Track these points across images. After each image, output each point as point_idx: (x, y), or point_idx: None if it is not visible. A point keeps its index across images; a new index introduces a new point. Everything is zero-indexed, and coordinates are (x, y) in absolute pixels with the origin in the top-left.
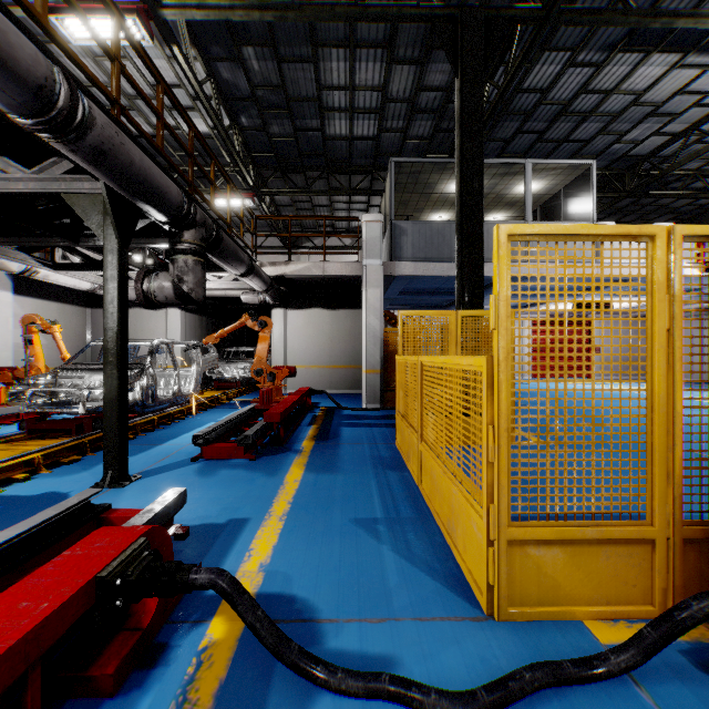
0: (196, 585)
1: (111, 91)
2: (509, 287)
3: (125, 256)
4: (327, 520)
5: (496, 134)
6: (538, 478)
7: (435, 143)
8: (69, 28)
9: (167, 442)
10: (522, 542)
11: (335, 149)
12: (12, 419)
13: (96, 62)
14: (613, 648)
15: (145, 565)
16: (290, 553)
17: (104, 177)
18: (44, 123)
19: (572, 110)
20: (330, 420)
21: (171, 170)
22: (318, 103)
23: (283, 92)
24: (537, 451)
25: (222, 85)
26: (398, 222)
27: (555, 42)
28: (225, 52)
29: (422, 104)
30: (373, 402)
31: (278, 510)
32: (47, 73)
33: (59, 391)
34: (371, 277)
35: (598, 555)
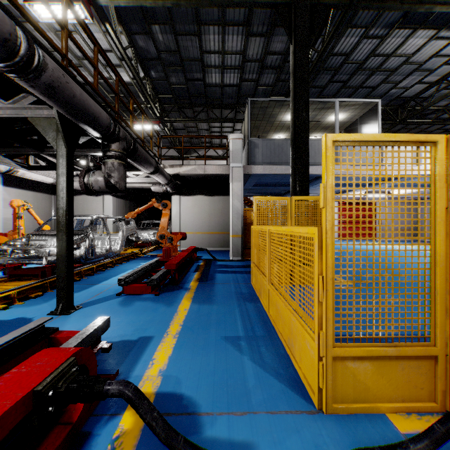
0: (109, 394)
1: (62, 49)
2: (333, 178)
3: (71, 159)
4: (206, 337)
5: (316, 83)
6: (354, 312)
7: (277, 89)
8: (37, 11)
9: (101, 283)
10: (342, 358)
11: (212, 92)
12: (1, 267)
13: (57, 35)
14: (411, 438)
15: (72, 379)
16: (180, 362)
17: (55, 105)
18: (11, 66)
19: (365, 67)
20: (209, 268)
21: (106, 106)
22: (201, 62)
23: (178, 55)
24: (353, 293)
25: (138, 50)
26: (252, 139)
27: (355, 22)
28: (140, 28)
29: (268, 63)
30: (237, 256)
31: (173, 330)
32: (11, 30)
33: (30, 249)
34: (235, 175)
35: (396, 367)
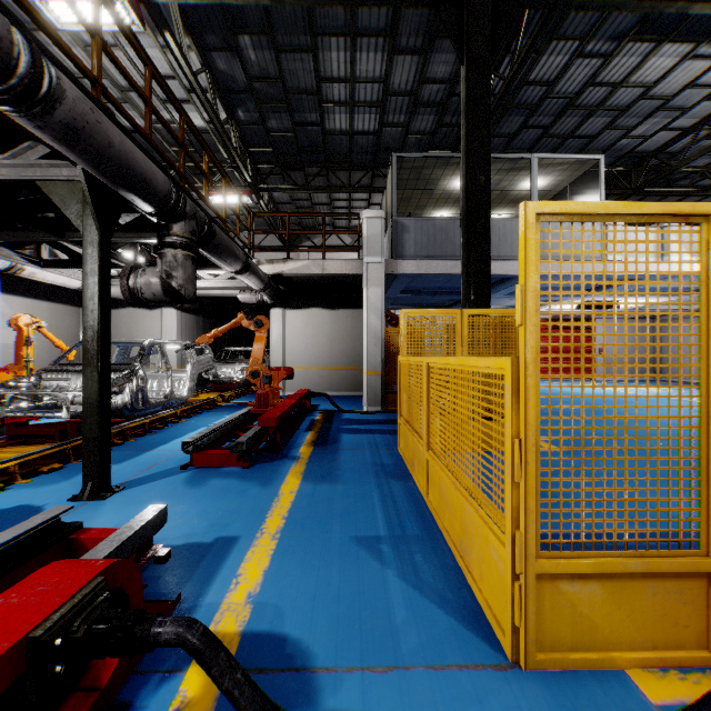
0: (159, 642)
1: (91, 70)
2: (537, 276)
3: (107, 249)
4: (325, 538)
5: (501, 129)
6: (572, 500)
7: (438, 138)
8: (54, 12)
9: (157, 448)
10: (553, 576)
11: (334, 144)
12: None
13: (87, 52)
14: None
15: (97, 616)
16: (283, 579)
17: (80, 160)
18: (4, 93)
19: (579, 103)
20: (330, 424)
21: (166, 166)
22: (317, 96)
23: (281, 84)
24: (571, 469)
25: (217, 77)
26: (400, 218)
27: (563, 31)
28: (220, 41)
29: (425, 97)
30: (374, 405)
31: (271, 526)
32: (3, 33)
33: (43, 394)
34: (372, 275)
35: (643, 591)
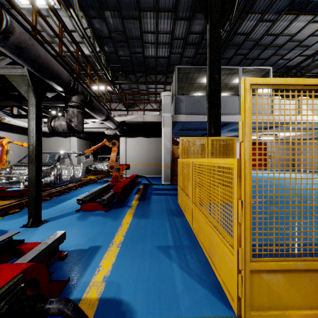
0: (49, 313)
1: (32, 22)
2: (250, 116)
3: (40, 107)
4: (143, 246)
5: (224, 55)
6: (268, 231)
7: (196, 60)
8: None
9: (66, 201)
10: (258, 271)
11: (149, 62)
12: None
13: None
14: None
15: (16, 298)
16: (121, 268)
17: (24, 64)
18: None
19: (260, 43)
20: (146, 190)
21: (72, 72)
22: (141, 40)
23: (124, 34)
24: (268, 215)
25: (95, 31)
26: (178, 96)
27: (254, 10)
28: (96, 14)
29: (190, 41)
30: (167, 181)
31: (117, 240)
32: None
33: (13, 176)
34: (166, 122)
35: (304, 278)
